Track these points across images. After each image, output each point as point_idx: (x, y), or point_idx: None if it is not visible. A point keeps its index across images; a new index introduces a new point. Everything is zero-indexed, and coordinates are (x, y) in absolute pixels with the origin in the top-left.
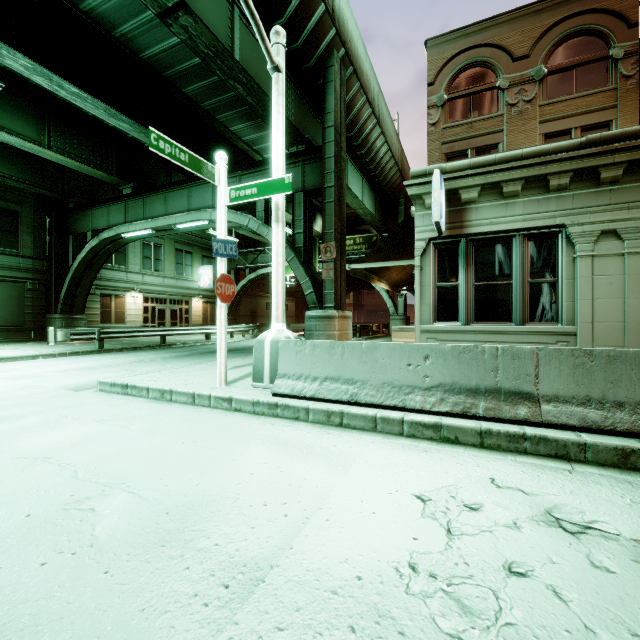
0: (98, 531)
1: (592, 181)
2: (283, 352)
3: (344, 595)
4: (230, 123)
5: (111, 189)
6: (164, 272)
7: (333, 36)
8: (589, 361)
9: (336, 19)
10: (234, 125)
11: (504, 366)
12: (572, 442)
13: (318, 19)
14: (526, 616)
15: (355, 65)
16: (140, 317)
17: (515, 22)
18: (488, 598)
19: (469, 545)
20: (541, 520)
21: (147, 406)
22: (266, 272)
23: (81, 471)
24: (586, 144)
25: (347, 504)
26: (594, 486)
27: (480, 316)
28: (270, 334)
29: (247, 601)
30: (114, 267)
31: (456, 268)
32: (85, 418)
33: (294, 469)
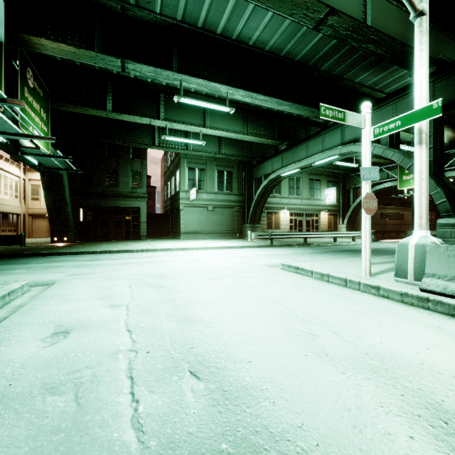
0: (326, 349)
1: None
2: (431, 255)
3: None
4: (355, 77)
5: (273, 148)
6: (302, 195)
7: None
8: None
9: None
10: (358, 77)
11: None
12: None
13: None
14: None
15: None
16: (287, 225)
17: None
18: None
19: None
20: None
21: (316, 282)
22: (382, 187)
23: (298, 312)
24: None
25: None
26: None
27: None
28: (413, 239)
29: None
30: (274, 195)
31: None
32: (284, 283)
33: None
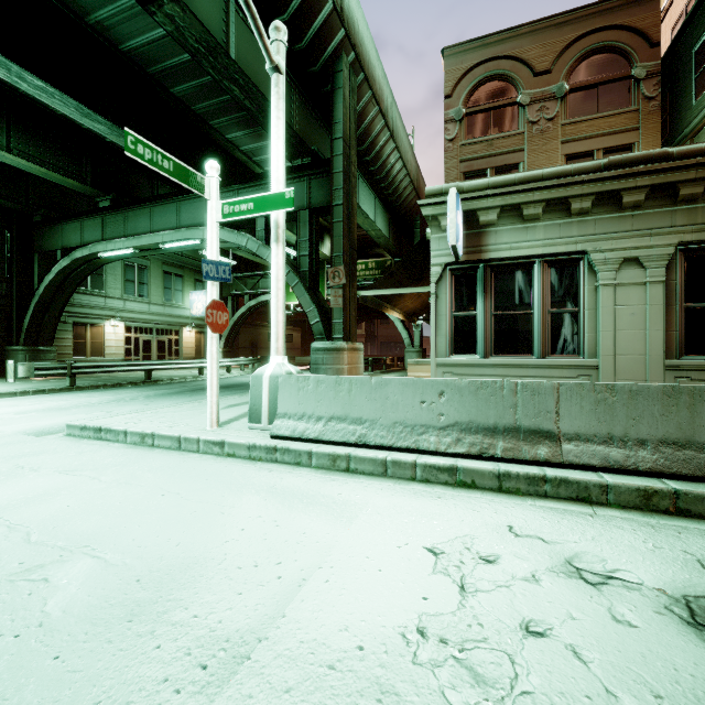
0: (50, 606)
1: (614, 205)
2: (283, 389)
3: (342, 670)
4: (226, 130)
5: (86, 201)
6: (150, 298)
7: (342, 38)
8: (611, 396)
9: (345, 19)
10: (231, 132)
11: (524, 402)
12: (594, 483)
13: (325, 18)
14: (544, 682)
15: (366, 71)
16: (121, 349)
17: (536, 34)
18: (503, 664)
19: (484, 603)
20: (561, 571)
21: (123, 453)
22: (268, 299)
23: (35, 533)
24: (608, 166)
25: (350, 561)
26: (616, 531)
27: (499, 348)
28: (269, 368)
29: (228, 684)
30: (90, 291)
31: (474, 296)
32: (46, 468)
33: (292, 522)
